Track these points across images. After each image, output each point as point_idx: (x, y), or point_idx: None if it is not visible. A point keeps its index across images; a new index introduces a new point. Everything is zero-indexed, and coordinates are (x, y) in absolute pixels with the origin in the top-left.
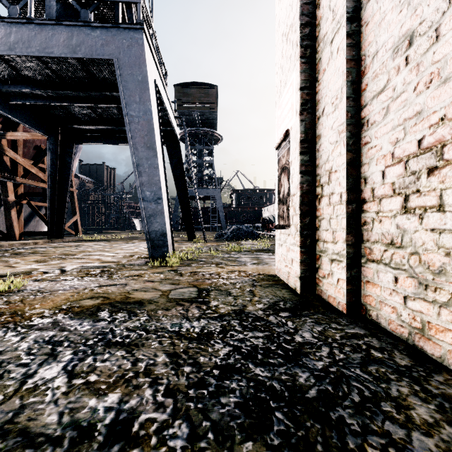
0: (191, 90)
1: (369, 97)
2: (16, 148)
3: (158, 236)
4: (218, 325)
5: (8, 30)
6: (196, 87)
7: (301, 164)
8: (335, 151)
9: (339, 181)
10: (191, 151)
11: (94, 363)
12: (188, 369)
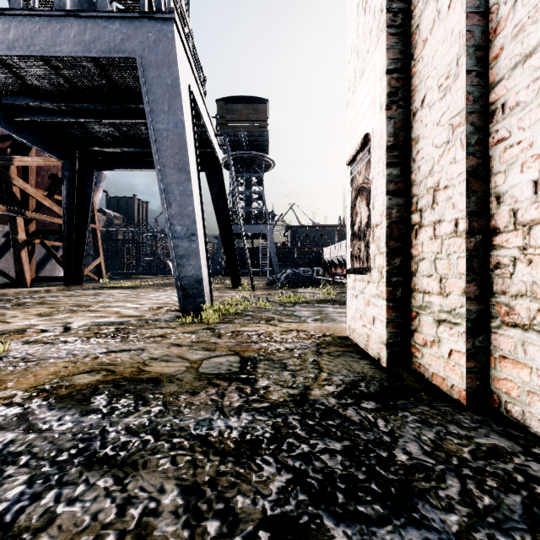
0: (237, 106)
1: (507, 66)
2: (28, 177)
3: (192, 284)
4: (268, 424)
5: (6, 24)
6: (243, 103)
7: (388, 180)
8: (444, 157)
9: (452, 202)
10: (236, 180)
11: (54, 506)
12: (215, 526)
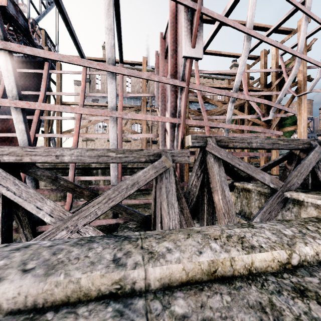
0: None
1: None
2: None
3: None
4: None
5: None
6: None
7: None
8: None
9: None
10: None
11: None
12: None
